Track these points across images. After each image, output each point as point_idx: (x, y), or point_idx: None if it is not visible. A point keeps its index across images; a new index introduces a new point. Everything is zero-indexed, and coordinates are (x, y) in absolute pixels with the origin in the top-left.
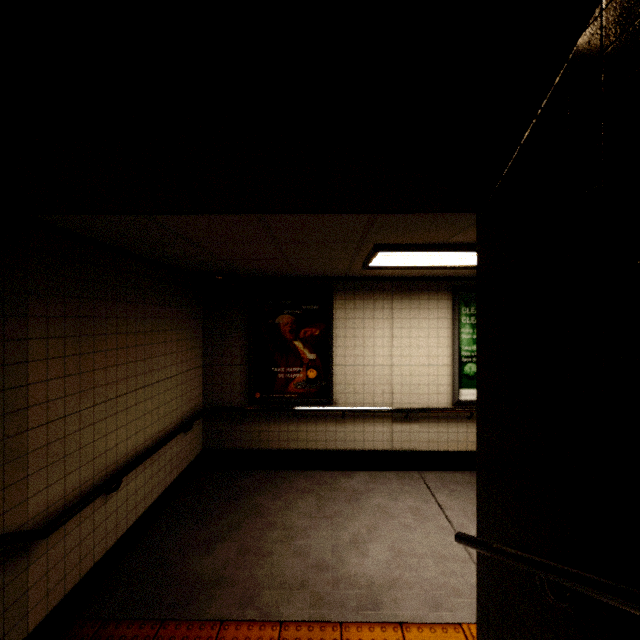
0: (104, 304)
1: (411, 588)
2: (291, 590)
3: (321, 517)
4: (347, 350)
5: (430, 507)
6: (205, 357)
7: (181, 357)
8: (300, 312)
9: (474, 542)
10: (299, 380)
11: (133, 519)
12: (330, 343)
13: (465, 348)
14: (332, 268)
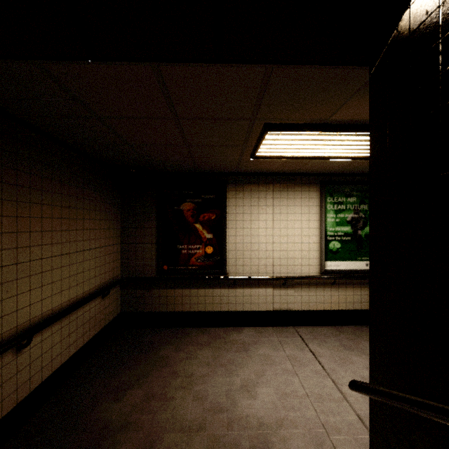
0: (14, 173)
1: (296, 427)
2: (190, 433)
3: (217, 365)
4: (237, 231)
5: (305, 355)
6: (122, 237)
7: (99, 234)
8: (200, 200)
9: (379, 392)
10: (199, 255)
11: (49, 372)
12: (224, 225)
13: (330, 229)
14: (226, 160)
